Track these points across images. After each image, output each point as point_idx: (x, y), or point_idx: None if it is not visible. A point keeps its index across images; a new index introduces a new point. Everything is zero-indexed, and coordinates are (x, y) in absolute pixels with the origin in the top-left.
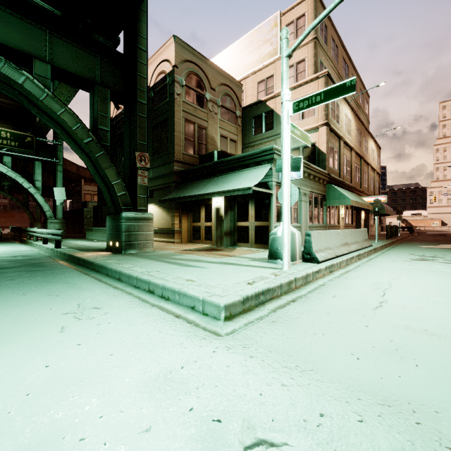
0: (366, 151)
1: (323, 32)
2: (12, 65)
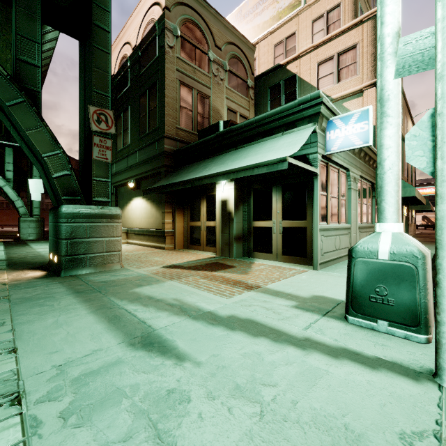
0: (406, 132)
1: None
2: None
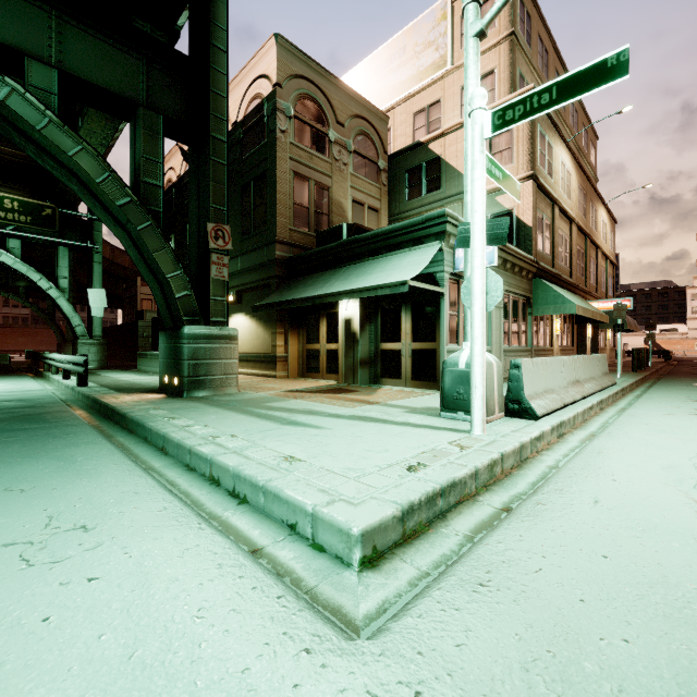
0: (593, 225)
1: (525, 24)
2: None
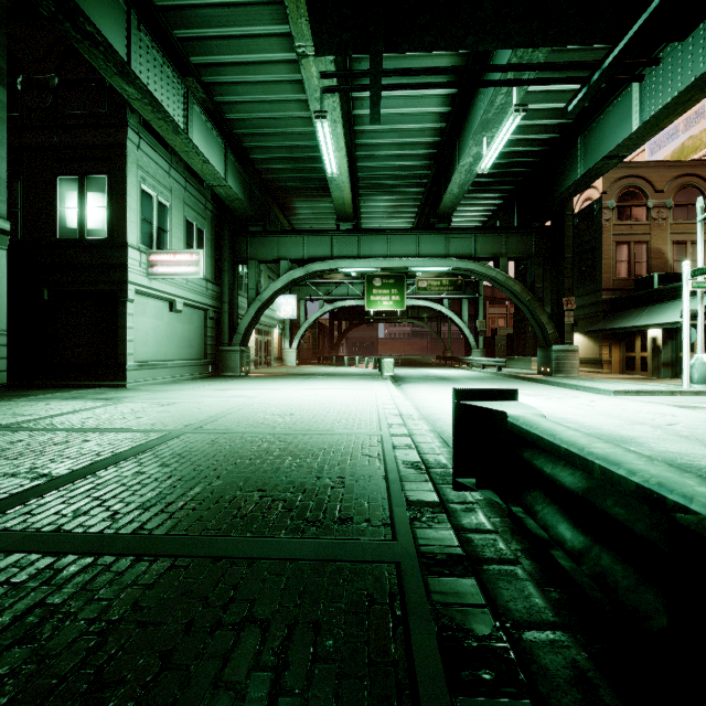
0: None
1: None
2: (491, 267)
